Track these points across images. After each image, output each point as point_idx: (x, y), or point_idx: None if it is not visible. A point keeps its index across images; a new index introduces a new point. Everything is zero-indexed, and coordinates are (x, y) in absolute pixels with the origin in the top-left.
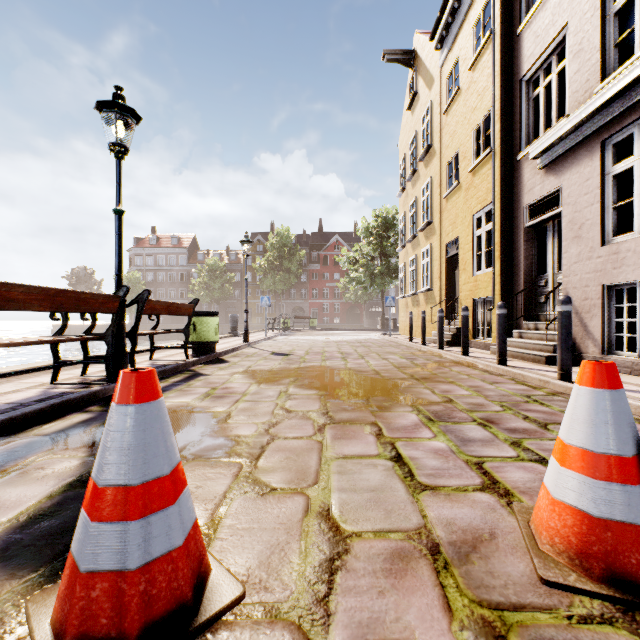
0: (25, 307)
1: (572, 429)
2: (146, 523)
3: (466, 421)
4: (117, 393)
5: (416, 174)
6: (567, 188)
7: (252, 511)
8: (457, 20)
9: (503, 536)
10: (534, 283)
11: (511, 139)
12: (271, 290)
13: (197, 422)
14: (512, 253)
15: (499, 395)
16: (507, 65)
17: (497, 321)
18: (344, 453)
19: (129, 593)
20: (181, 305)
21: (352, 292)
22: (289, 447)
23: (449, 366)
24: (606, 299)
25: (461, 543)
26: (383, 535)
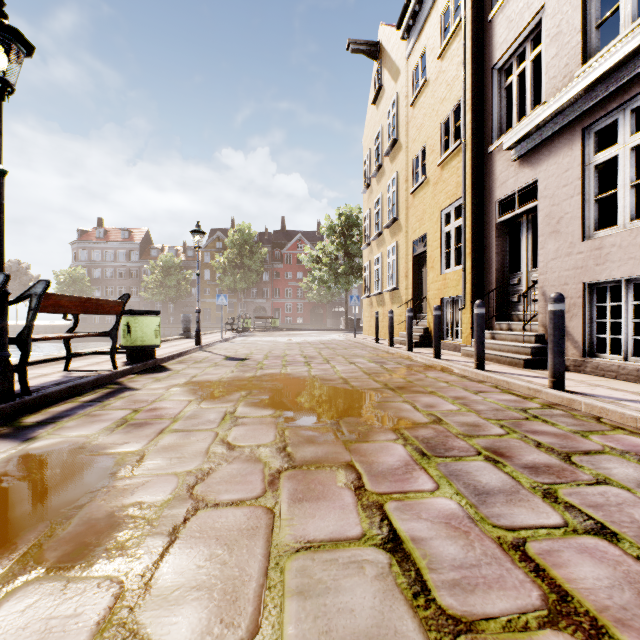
0: None
1: None
2: None
3: (469, 454)
4: None
5: (381, 170)
6: (544, 180)
7: None
8: (425, 8)
9: None
10: (506, 281)
11: (482, 130)
12: (231, 289)
13: (84, 476)
14: (483, 250)
15: (491, 410)
16: (478, 53)
17: (475, 321)
18: (308, 536)
19: None
20: (103, 301)
21: (315, 292)
22: (219, 527)
23: (423, 371)
24: (587, 298)
25: None
26: None
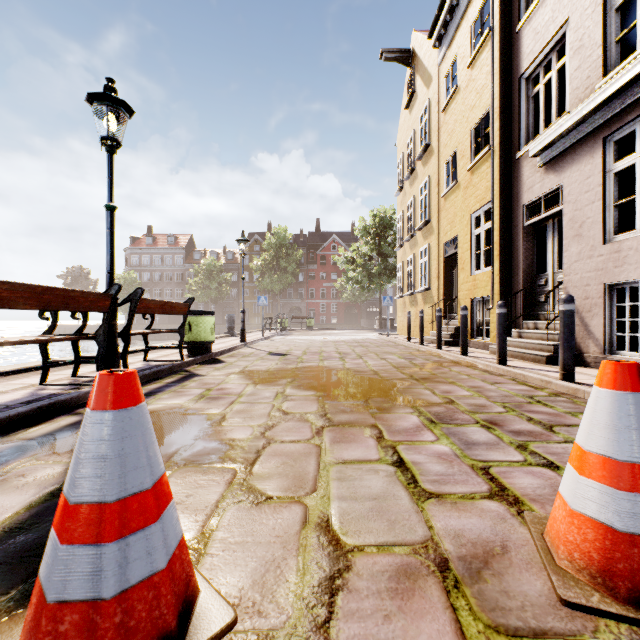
0: (9, 305)
1: (592, 435)
2: (123, 545)
3: (469, 423)
4: (92, 398)
5: (414, 173)
6: (567, 186)
7: (246, 522)
8: (455, 18)
9: (516, 549)
10: (533, 282)
11: (510, 137)
12: (268, 290)
13: (190, 425)
14: (511, 252)
15: (501, 396)
16: (506, 62)
17: (497, 320)
18: (343, 458)
19: (102, 626)
20: (176, 304)
21: (349, 292)
22: (286, 451)
23: (448, 366)
24: (607, 298)
25: (471, 558)
26: (387, 549)
